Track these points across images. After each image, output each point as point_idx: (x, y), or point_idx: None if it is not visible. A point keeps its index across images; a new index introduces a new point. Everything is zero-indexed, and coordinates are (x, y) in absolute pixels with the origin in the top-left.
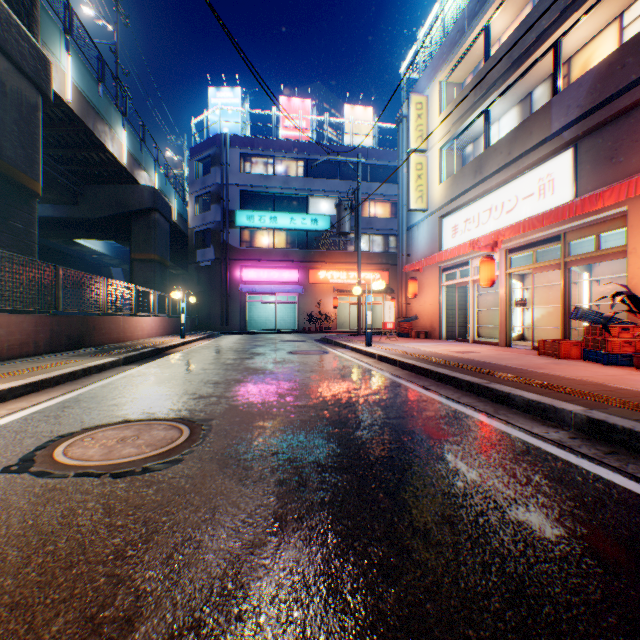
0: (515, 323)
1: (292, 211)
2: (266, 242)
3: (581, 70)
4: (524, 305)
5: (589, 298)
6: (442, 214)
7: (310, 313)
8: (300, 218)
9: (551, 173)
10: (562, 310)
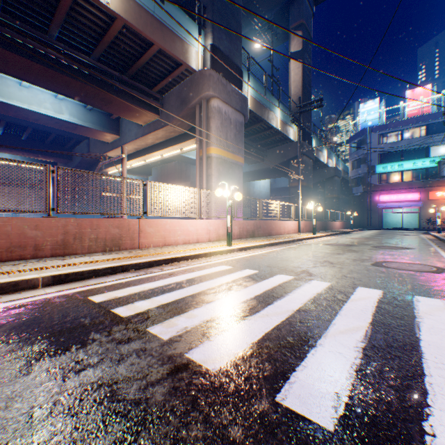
0: None
1: (414, 158)
2: (394, 179)
3: None
4: None
5: None
6: None
7: (428, 218)
8: (419, 162)
9: None
10: None
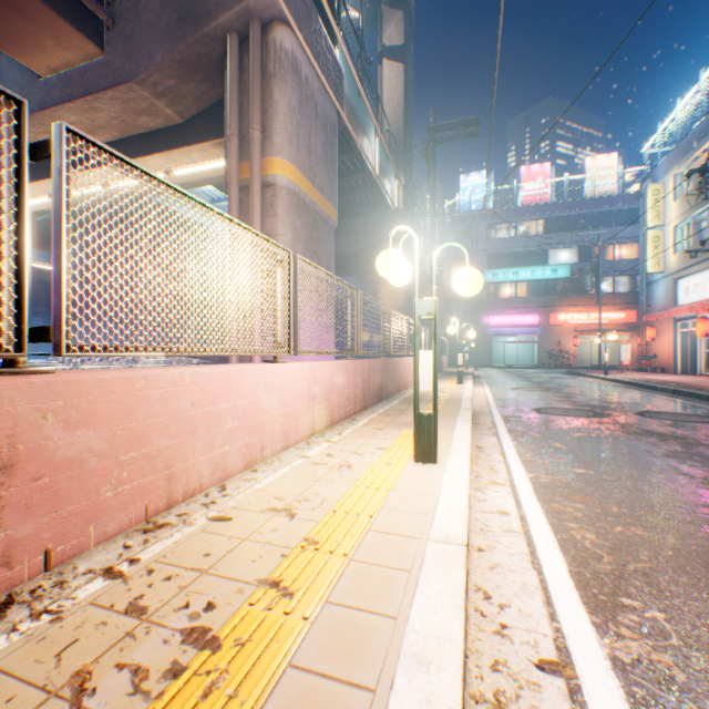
0: None
1: (531, 264)
2: (507, 293)
3: None
4: None
5: None
6: (675, 278)
7: (549, 351)
8: (539, 270)
9: None
10: None
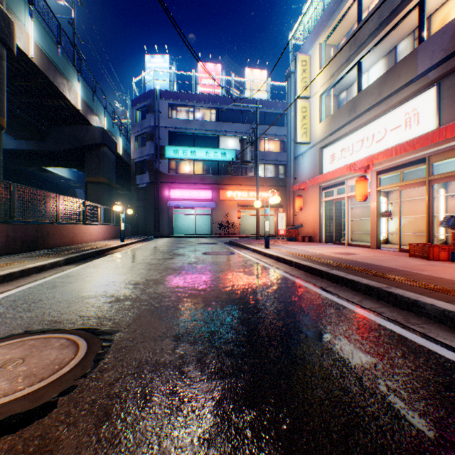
0: (381, 230)
1: (207, 147)
2: (188, 170)
3: (441, 24)
4: (389, 216)
5: (445, 210)
6: (322, 145)
7: (220, 222)
8: (213, 152)
9: (416, 108)
10: (427, 219)
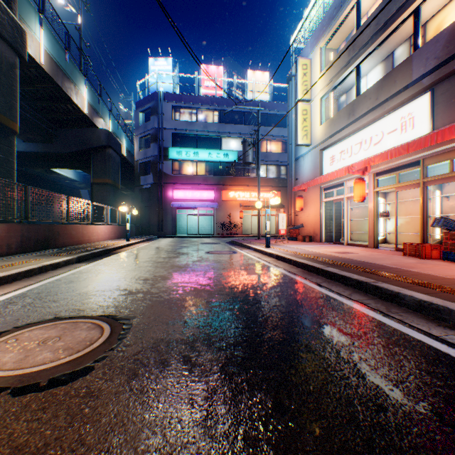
0: (379, 230)
1: (210, 148)
2: (191, 170)
3: (435, 31)
4: (387, 216)
5: (440, 210)
6: (322, 147)
7: (223, 222)
8: (215, 153)
9: (411, 112)
10: (421, 220)
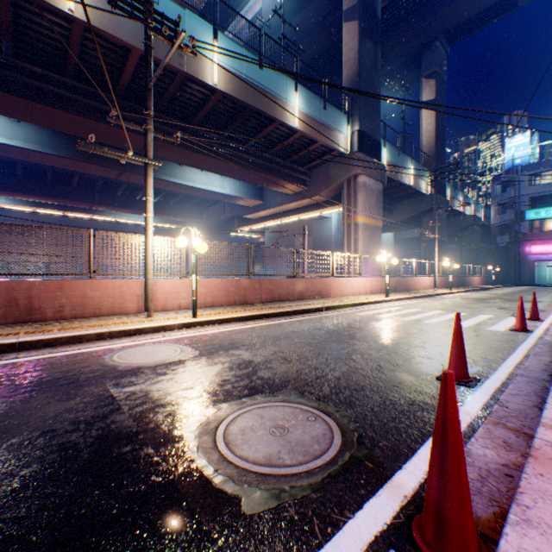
0: None
1: None
2: (550, 226)
3: None
4: None
5: None
6: None
7: None
8: None
9: None
10: None
